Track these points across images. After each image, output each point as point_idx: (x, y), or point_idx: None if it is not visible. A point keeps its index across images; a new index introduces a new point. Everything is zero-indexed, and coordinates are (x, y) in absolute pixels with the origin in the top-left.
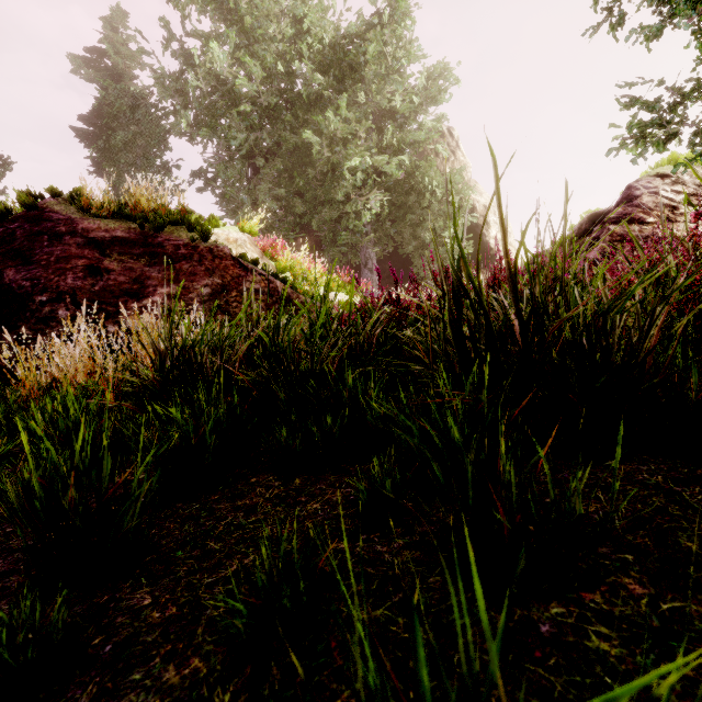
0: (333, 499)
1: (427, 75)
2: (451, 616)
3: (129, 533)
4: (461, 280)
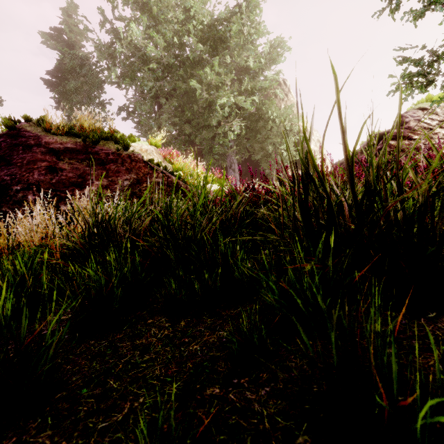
0: (210, 341)
1: (269, 45)
2: None
3: (42, 376)
4: (308, 170)
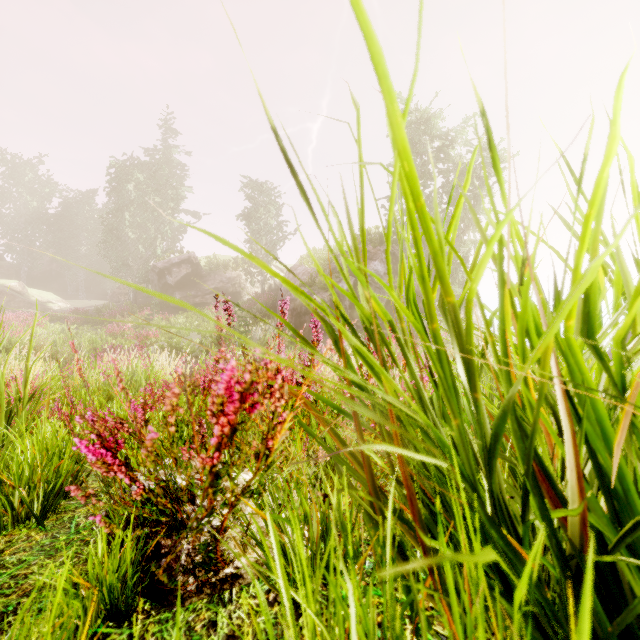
0: None
1: None
2: None
3: None
4: None
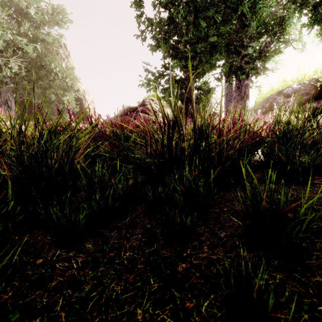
0: (134, 245)
1: (52, 7)
2: (272, 263)
3: None
4: (176, 119)
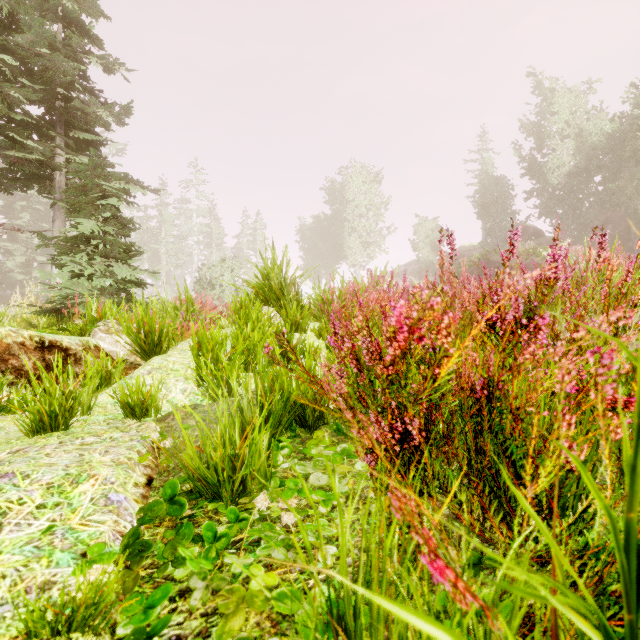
0: None
1: None
2: None
3: None
4: None
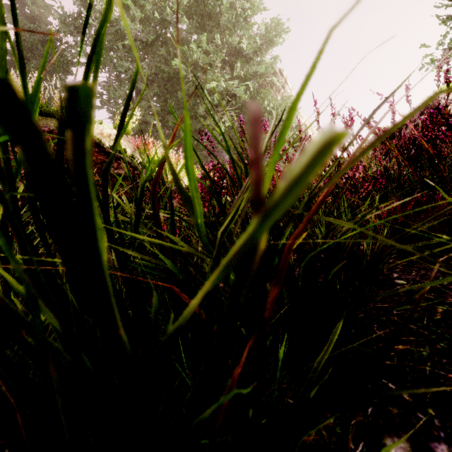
0: None
1: (265, 28)
2: None
3: None
4: None
